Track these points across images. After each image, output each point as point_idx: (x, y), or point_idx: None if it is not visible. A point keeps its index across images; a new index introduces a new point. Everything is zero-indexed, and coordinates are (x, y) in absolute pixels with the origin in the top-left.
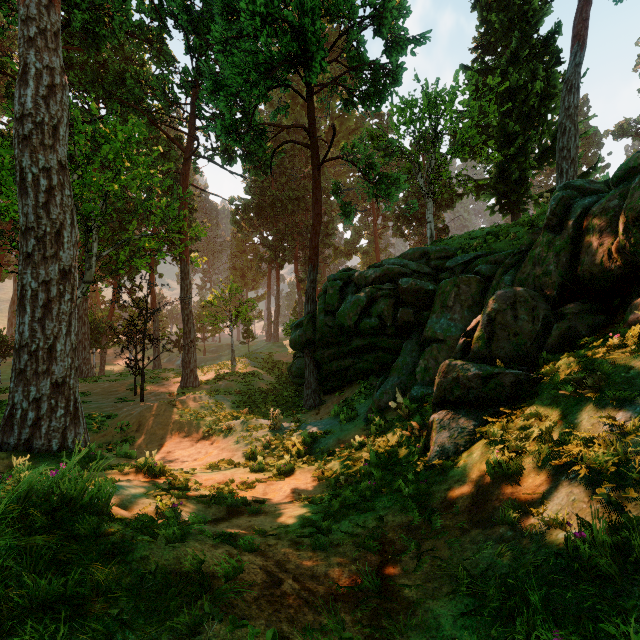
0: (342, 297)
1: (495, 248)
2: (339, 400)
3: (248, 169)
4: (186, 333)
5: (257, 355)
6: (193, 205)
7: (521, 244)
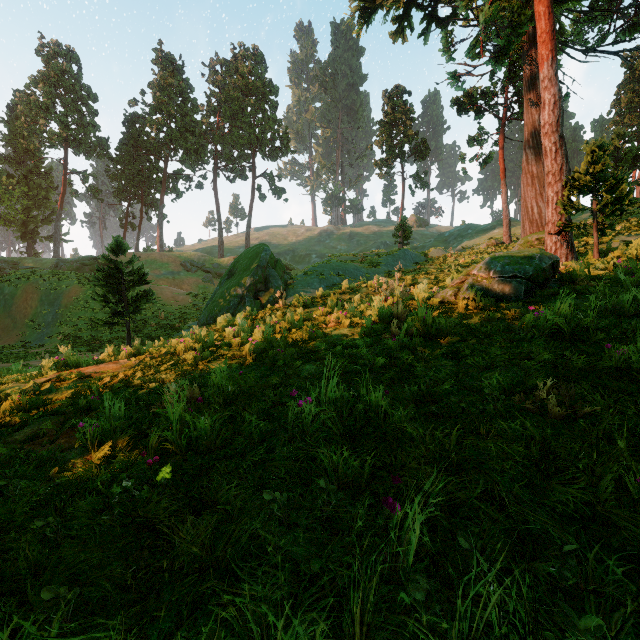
0: None
1: (37, 266)
2: None
3: None
4: None
5: None
6: None
7: (48, 268)
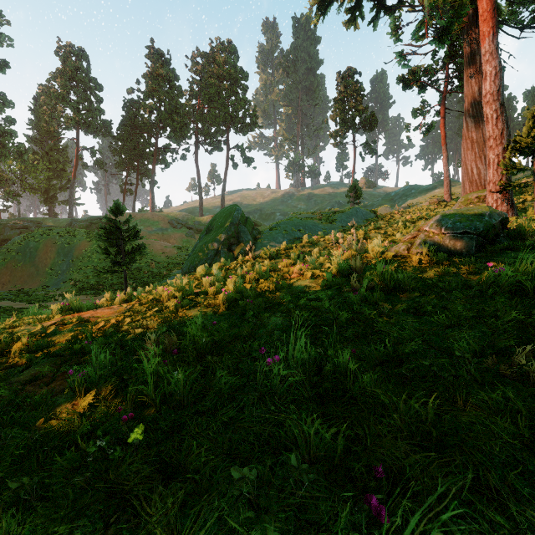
0: (4, 231)
1: (56, 225)
2: None
3: None
4: None
5: None
6: None
7: (64, 226)
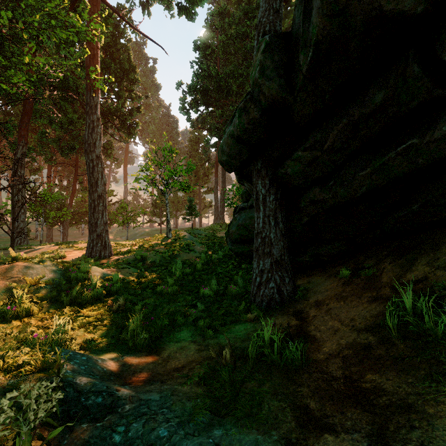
0: None
1: None
2: (373, 291)
3: (184, 11)
4: (91, 185)
5: (200, 232)
6: (135, 77)
7: None
